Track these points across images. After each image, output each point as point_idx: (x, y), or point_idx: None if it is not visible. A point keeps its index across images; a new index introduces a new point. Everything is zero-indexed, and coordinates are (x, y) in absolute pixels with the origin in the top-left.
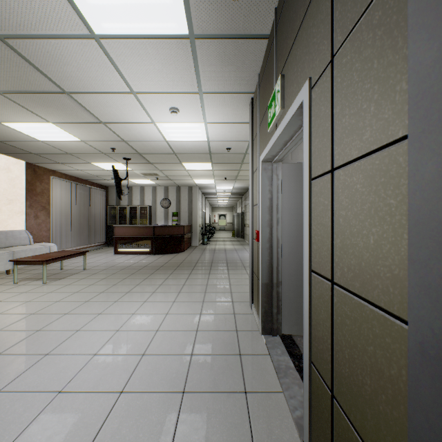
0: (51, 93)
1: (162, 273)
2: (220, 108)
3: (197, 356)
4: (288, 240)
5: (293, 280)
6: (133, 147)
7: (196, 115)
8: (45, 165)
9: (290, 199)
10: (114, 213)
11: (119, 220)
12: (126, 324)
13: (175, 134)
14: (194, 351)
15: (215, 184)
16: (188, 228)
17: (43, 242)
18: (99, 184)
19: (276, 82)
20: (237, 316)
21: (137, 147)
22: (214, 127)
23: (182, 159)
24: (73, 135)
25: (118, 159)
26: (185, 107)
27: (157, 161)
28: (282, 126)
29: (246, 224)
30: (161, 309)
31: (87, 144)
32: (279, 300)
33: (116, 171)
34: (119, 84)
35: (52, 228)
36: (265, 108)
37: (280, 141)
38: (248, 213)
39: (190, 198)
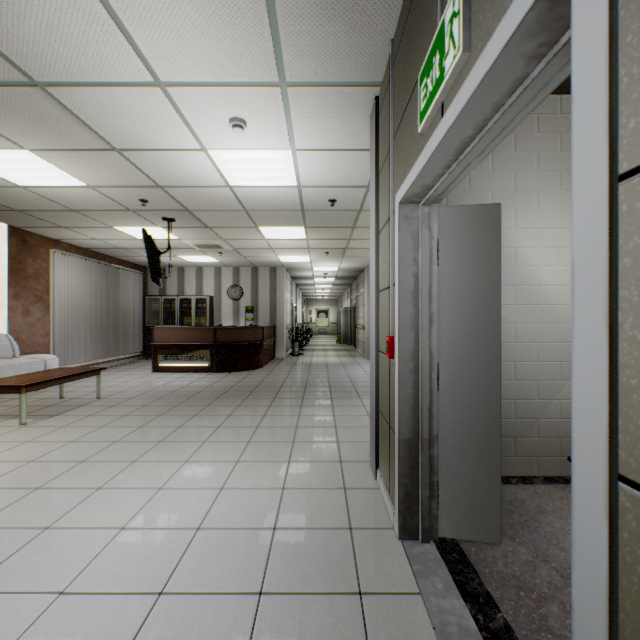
0: (11, 86)
1: (224, 405)
2: (319, 118)
3: (272, 596)
4: (450, 356)
5: (461, 432)
6: (176, 198)
7: (277, 135)
8: (41, 231)
9: (454, 277)
10: (156, 307)
11: (163, 319)
12: (141, 512)
13: (244, 173)
14: (266, 584)
15: (312, 262)
16: (270, 331)
17: (36, 354)
18: (132, 262)
19: (443, 11)
20: (351, 494)
21: (182, 198)
22: (308, 159)
23: (258, 220)
24: (72, 176)
25: (155, 220)
26: (257, 117)
27: (218, 223)
28: (467, 90)
29: (358, 325)
30: (212, 478)
31: (99, 193)
32: (433, 472)
33: (149, 238)
34: (132, 65)
35: (53, 330)
36: (409, 92)
37: (452, 141)
38: (361, 308)
39: (274, 285)
